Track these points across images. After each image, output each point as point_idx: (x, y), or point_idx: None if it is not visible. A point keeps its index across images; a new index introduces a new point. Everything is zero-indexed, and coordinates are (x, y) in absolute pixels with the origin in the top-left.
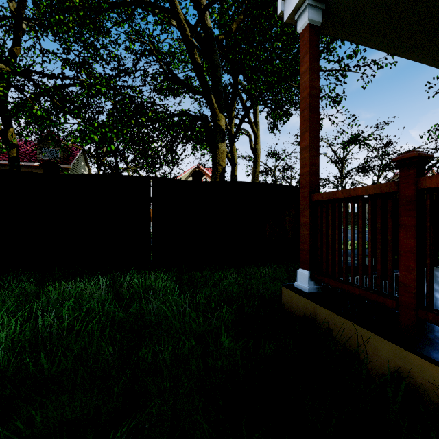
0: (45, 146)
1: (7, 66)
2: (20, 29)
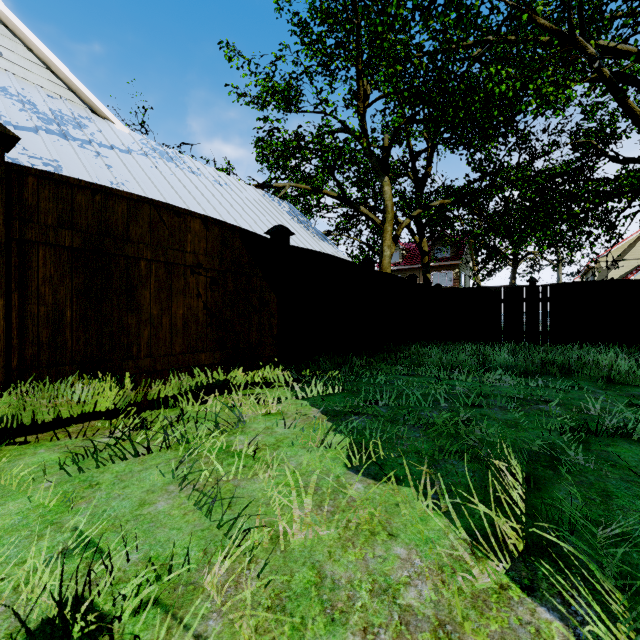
0: (437, 245)
1: (449, 200)
2: (433, 152)
